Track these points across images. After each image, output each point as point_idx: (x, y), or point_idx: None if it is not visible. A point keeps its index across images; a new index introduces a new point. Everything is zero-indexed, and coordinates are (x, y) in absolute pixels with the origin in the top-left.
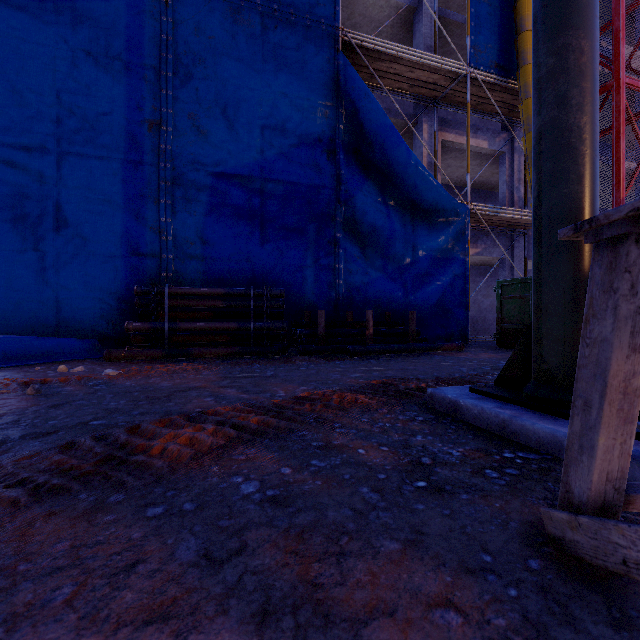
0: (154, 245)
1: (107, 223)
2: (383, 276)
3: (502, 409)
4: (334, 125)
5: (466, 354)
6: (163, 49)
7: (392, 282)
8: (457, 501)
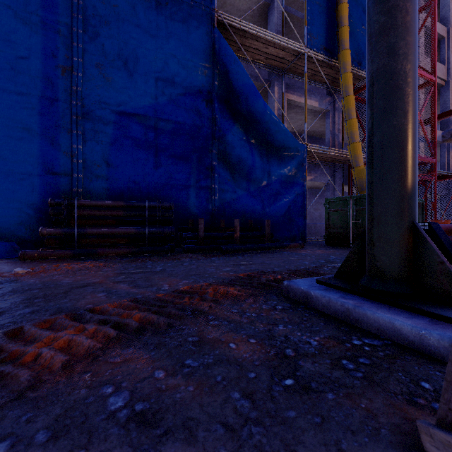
0: (67, 166)
1: (25, 147)
2: (247, 194)
3: (346, 299)
4: (211, 81)
5: (306, 250)
6: (74, 10)
7: (253, 198)
8: (325, 403)
